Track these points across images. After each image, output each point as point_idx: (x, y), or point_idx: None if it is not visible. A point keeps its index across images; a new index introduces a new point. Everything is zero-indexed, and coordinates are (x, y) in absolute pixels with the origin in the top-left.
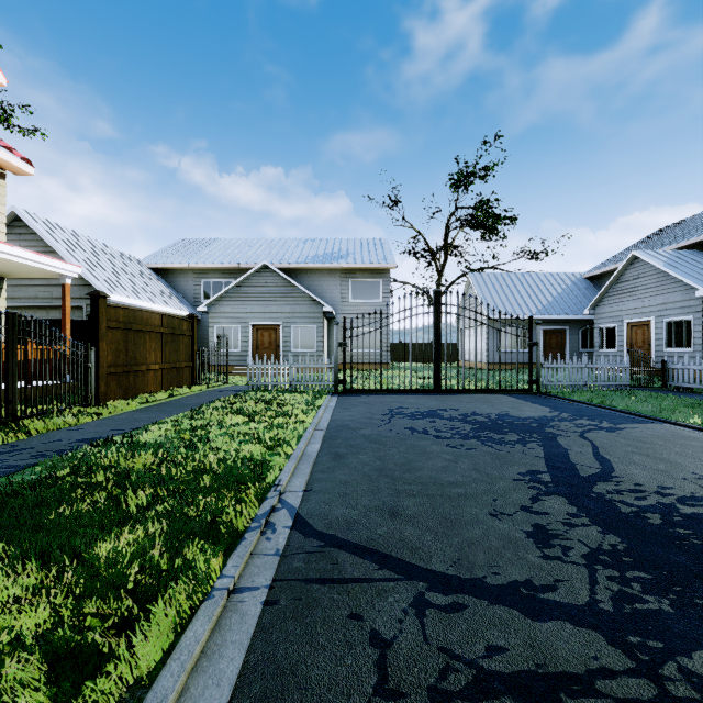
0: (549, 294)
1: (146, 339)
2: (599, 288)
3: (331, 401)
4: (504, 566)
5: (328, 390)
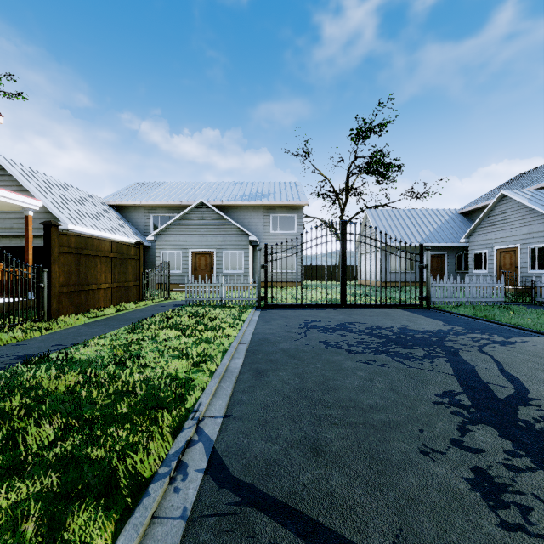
0: (431, 226)
1: (97, 263)
2: (471, 221)
3: (254, 315)
4: (460, 543)
5: (253, 305)
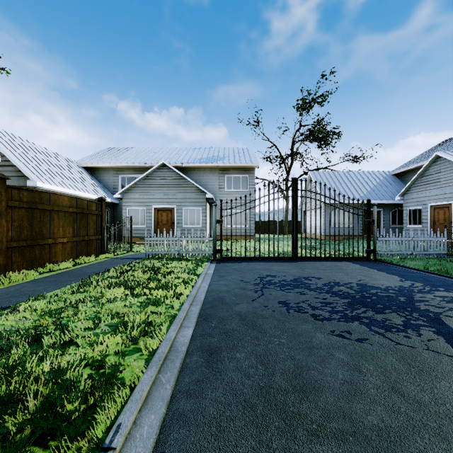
0: (368, 186)
1: (54, 217)
2: (403, 181)
3: (210, 268)
4: None
5: (208, 257)
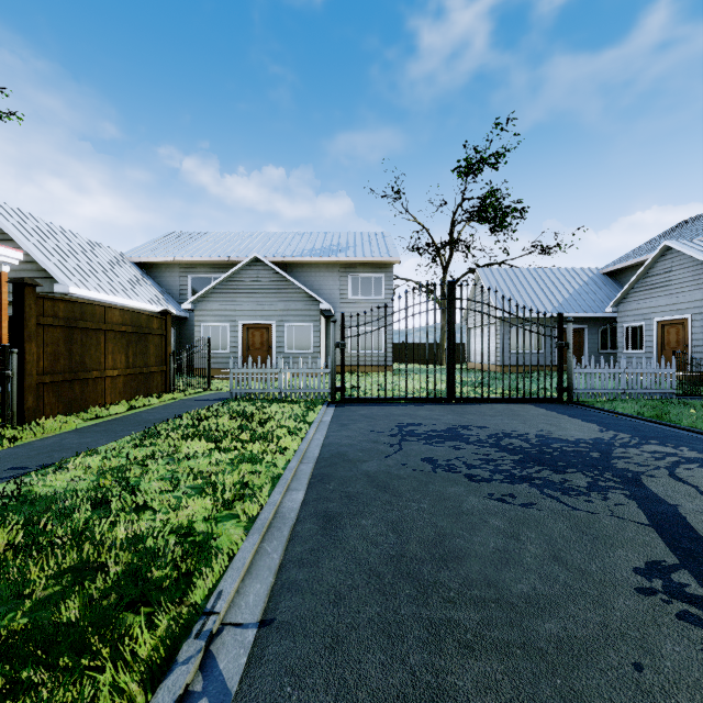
0: (565, 291)
1: (100, 340)
2: (618, 284)
3: (326, 414)
4: None
5: (324, 399)
